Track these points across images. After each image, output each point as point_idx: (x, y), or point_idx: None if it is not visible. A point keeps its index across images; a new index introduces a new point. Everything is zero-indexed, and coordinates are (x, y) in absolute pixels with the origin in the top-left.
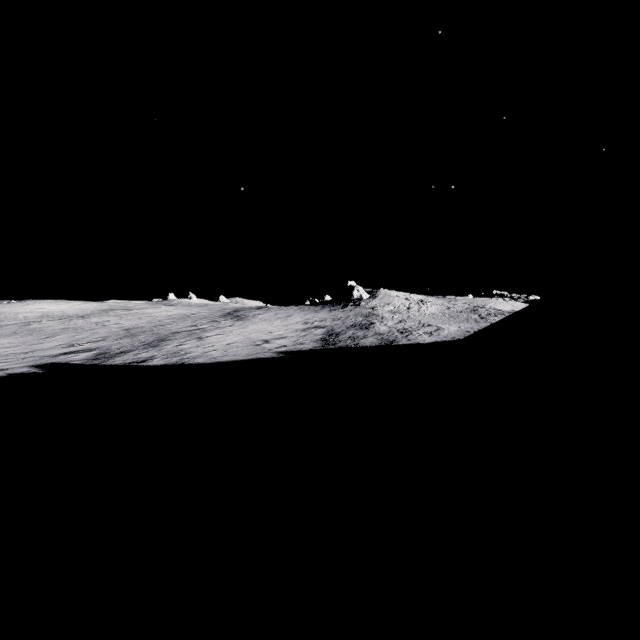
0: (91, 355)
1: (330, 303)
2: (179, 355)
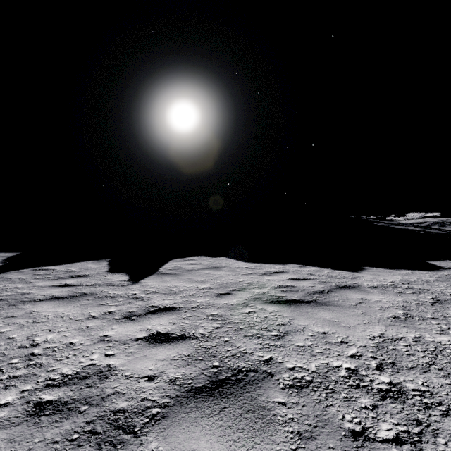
0: None
1: None
2: None
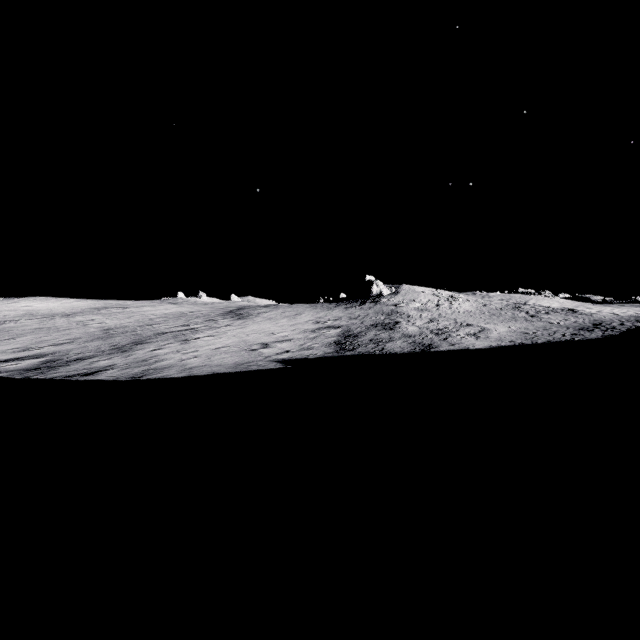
0: (35, 363)
1: (346, 300)
2: (146, 364)
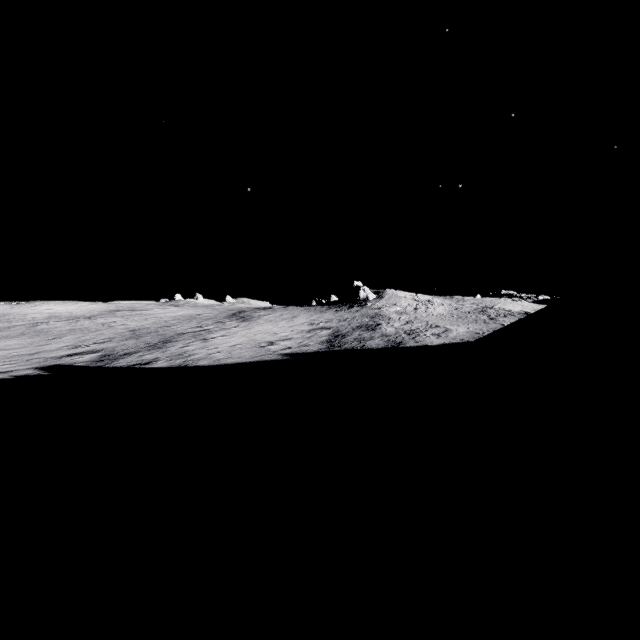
0: (95, 357)
1: (336, 304)
2: (183, 357)
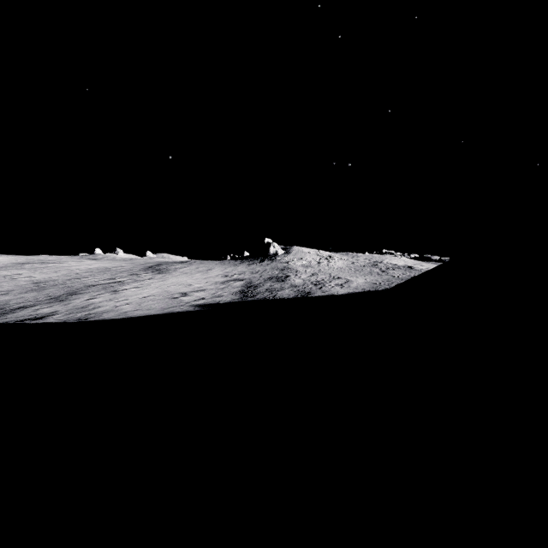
0: None
1: (249, 258)
2: (86, 310)
